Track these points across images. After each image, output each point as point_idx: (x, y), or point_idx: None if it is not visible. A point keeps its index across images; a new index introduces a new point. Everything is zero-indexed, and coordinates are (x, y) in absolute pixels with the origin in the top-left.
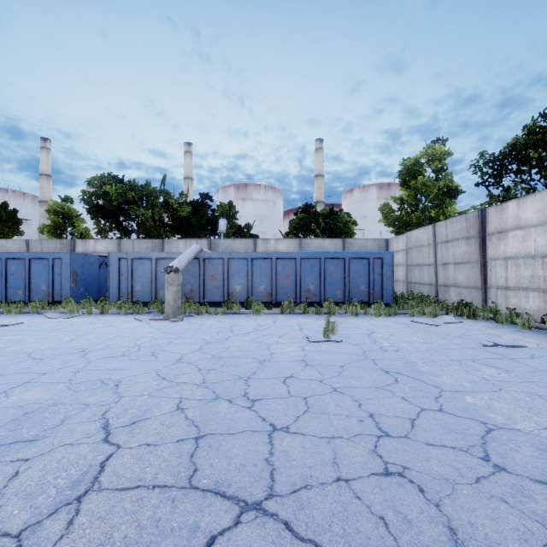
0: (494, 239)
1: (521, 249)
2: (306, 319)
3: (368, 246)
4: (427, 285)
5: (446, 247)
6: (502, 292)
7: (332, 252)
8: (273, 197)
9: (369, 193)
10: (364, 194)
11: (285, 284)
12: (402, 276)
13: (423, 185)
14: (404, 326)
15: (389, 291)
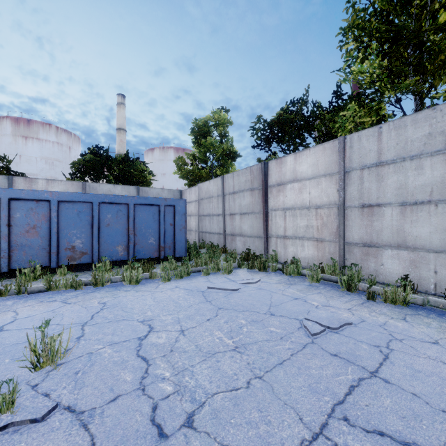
0: (274, 191)
1: (298, 201)
2: (39, 305)
3: (164, 196)
4: (217, 234)
5: (233, 198)
6: (282, 241)
7: (110, 195)
8: (69, 142)
9: (168, 154)
10: (164, 154)
11: (28, 240)
12: (194, 226)
13: (211, 144)
14: (200, 299)
15: (182, 244)
